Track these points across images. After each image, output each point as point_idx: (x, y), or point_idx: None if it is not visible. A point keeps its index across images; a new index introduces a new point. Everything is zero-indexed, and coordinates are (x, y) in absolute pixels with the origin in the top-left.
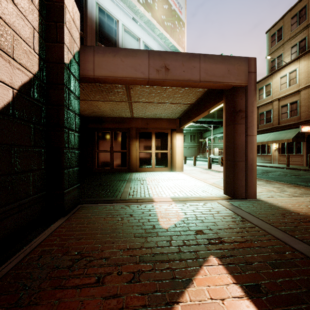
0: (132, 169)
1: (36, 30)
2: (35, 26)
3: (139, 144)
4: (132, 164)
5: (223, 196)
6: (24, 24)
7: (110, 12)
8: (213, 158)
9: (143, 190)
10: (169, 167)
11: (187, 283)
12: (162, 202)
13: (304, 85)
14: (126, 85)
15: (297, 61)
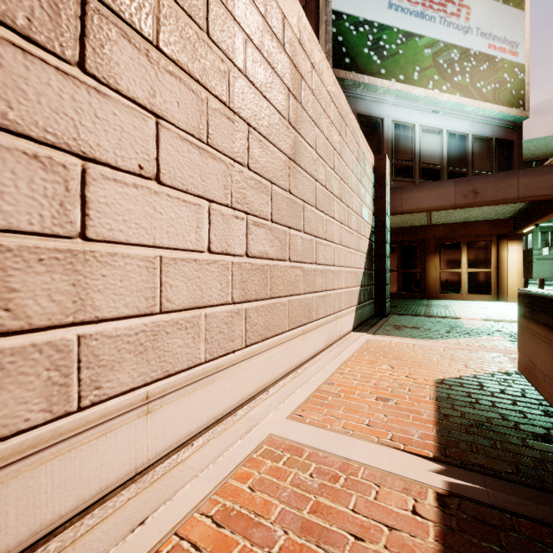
0: (429, 296)
1: (372, 198)
2: (371, 196)
3: (440, 260)
4: (429, 288)
5: None
6: (370, 200)
7: (405, 121)
8: None
9: (448, 312)
10: (494, 295)
11: (476, 336)
12: (469, 319)
13: None
14: None
15: None
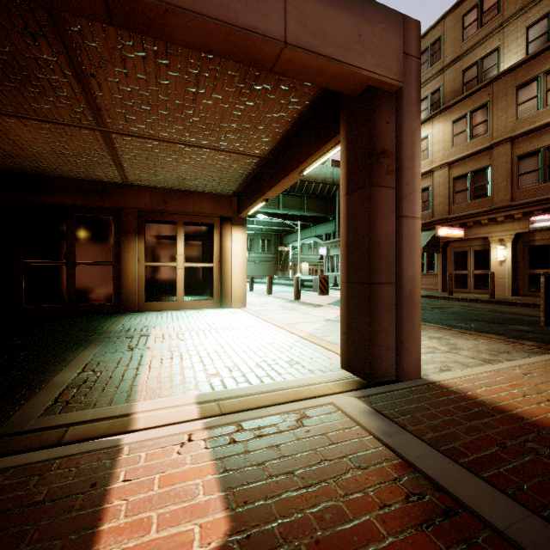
0: (127, 306)
1: None
2: None
3: (146, 247)
4: (127, 294)
5: (343, 376)
6: None
7: None
8: (304, 279)
9: (121, 372)
10: (217, 300)
11: None
12: (158, 428)
13: (439, 162)
14: (71, 59)
15: (429, 122)
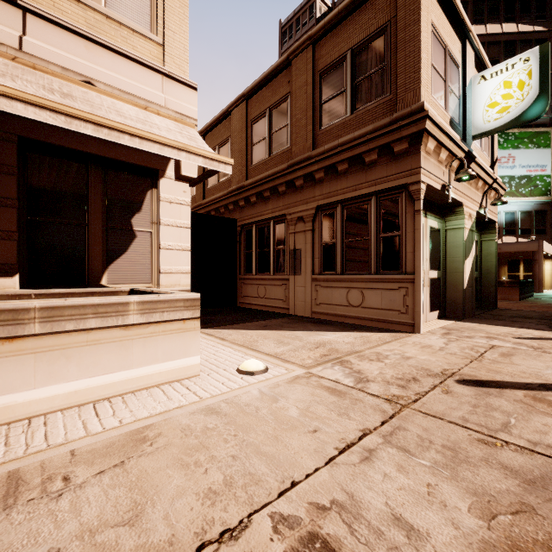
0: None
1: None
2: None
3: (508, 268)
4: None
5: None
6: None
7: None
8: None
9: None
10: None
11: None
12: None
13: None
14: None
15: None
